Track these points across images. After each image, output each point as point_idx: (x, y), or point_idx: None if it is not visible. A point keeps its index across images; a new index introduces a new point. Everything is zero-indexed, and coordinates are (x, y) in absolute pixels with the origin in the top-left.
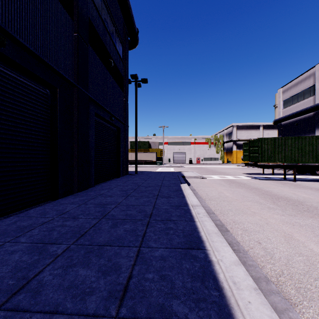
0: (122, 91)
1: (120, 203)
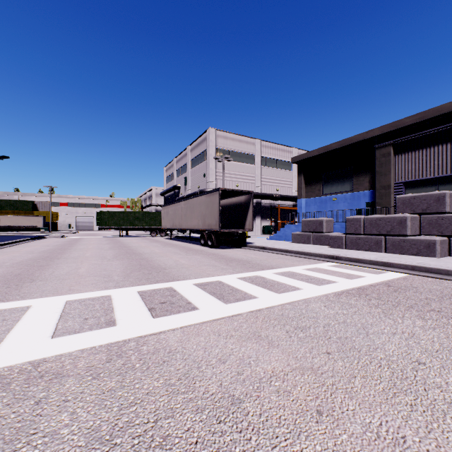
0: None
1: None
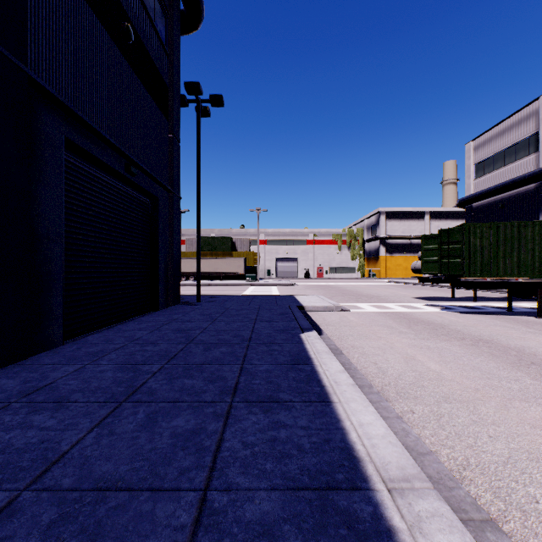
0: (164, 117)
1: (57, 462)
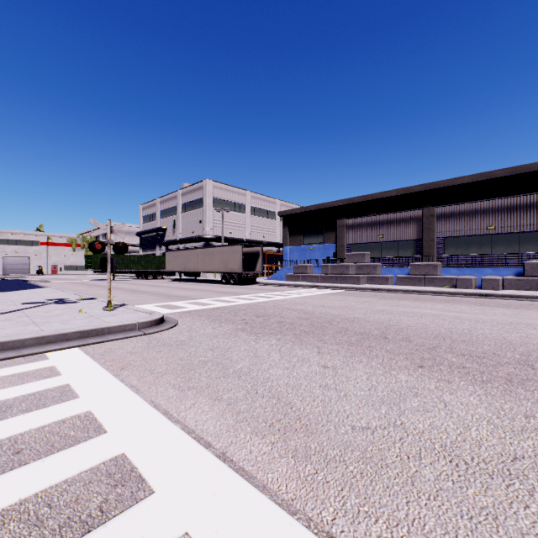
0: None
1: None
